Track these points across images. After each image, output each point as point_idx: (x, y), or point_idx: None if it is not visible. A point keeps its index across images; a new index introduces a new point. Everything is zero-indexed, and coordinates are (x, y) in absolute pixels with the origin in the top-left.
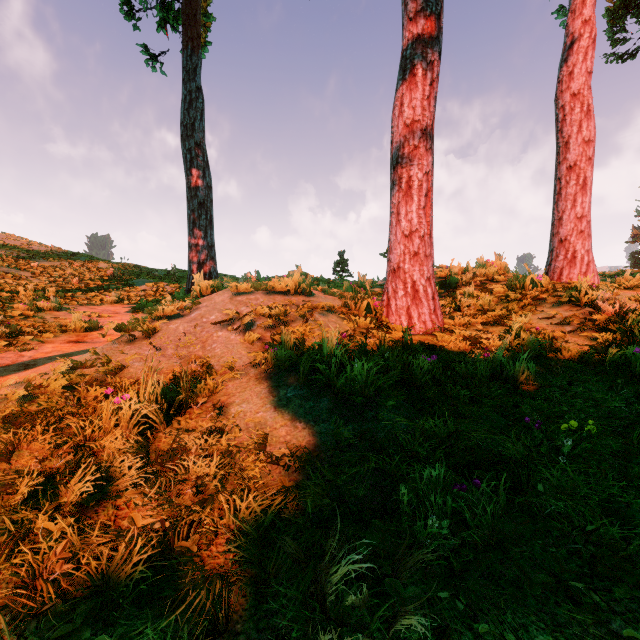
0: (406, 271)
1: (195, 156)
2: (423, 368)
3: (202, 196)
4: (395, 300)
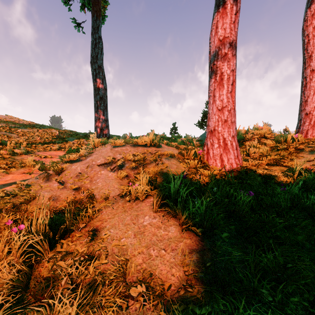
0: (219, 132)
1: (98, 73)
2: (244, 203)
3: (101, 94)
4: (212, 150)
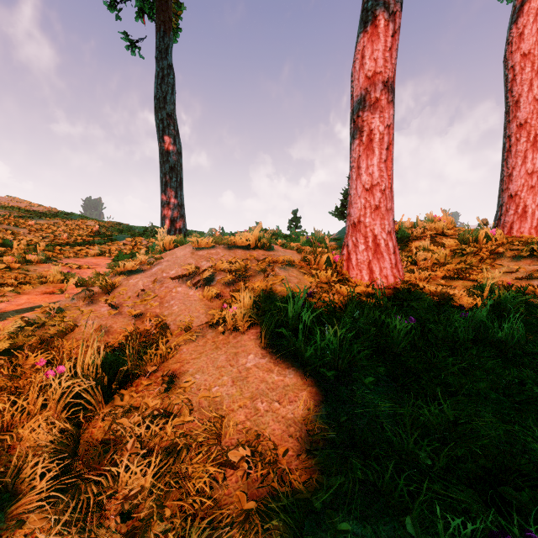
0: (367, 225)
1: (167, 126)
2: (401, 333)
3: (173, 161)
4: (356, 254)
